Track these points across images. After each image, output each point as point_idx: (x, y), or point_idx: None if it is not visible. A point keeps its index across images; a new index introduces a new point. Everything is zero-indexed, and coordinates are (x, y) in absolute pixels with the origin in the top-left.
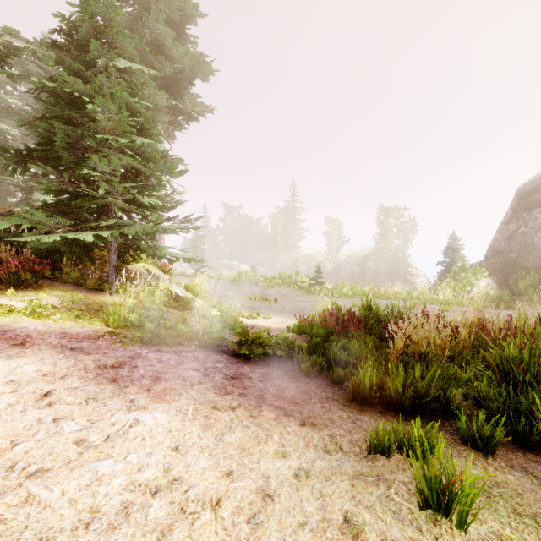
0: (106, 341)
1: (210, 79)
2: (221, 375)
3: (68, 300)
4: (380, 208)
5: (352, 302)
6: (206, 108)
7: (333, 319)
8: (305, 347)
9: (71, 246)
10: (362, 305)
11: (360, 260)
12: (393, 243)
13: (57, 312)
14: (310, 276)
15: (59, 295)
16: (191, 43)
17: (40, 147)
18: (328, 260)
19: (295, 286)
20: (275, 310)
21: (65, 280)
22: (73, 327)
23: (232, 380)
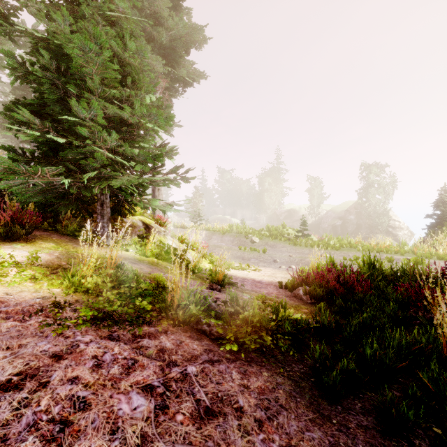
0: (45, 317)
1: (203, 46)
2: (189, 406)
3: (51, 253)
4: (362, 165)
5: (340, 254)
6: (200, 74)
7: (333, 277)
8: (312, 323)
9: (62, 198)
10: (363, 261)
11: (341, 214)
12: (375, 198)
13: (27, 268)
14: (296, 229)
15: (47, 248)
16: (186, 15)
17: (31, 100)
18: (310, 214)
19: (282, 237)
20: (263, 261)
21: (61, 232)
22: (22, 292)
23: (207, 425)
